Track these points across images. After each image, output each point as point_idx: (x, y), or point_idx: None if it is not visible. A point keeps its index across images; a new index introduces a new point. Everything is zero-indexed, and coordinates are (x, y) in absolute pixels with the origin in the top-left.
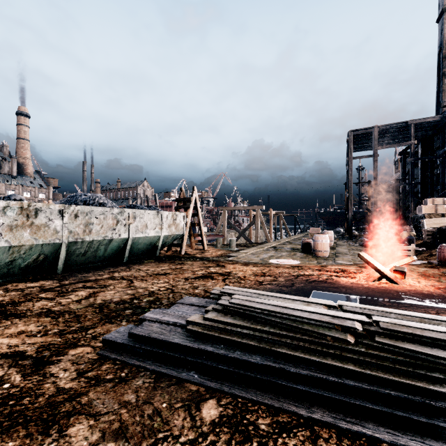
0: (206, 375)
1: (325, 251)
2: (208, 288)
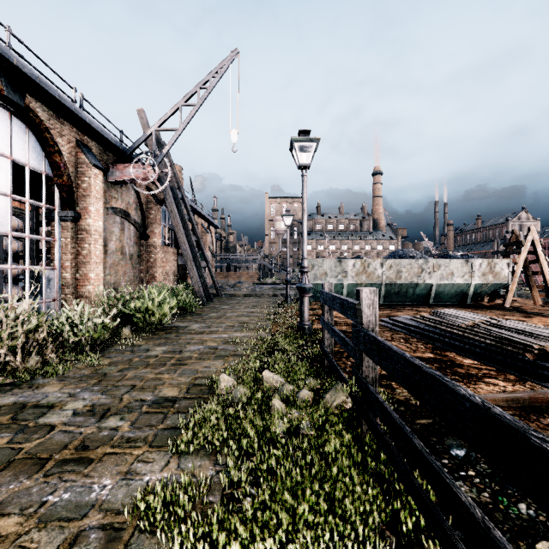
0: (408, 332)
1: None
2: None
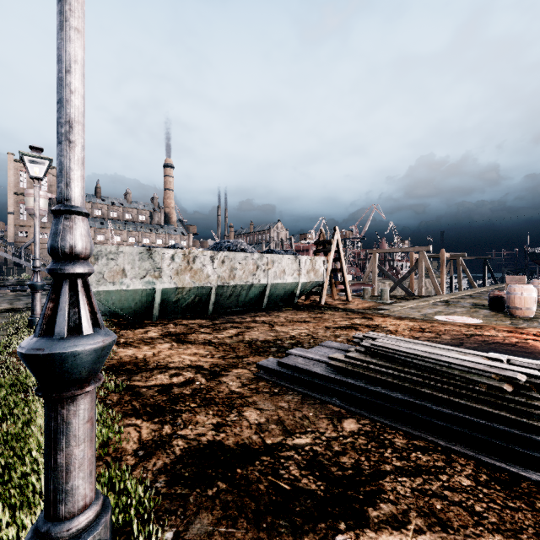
0: (347, 402)
1: (528, 309)
2: (351, 338)
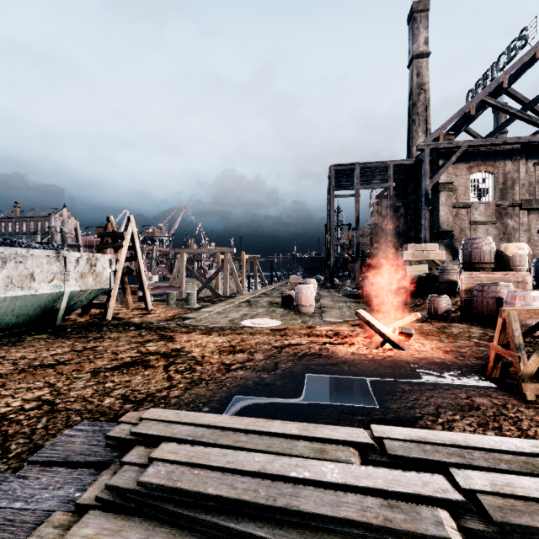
0: None
1: (310, 306)
2: (131, 391)
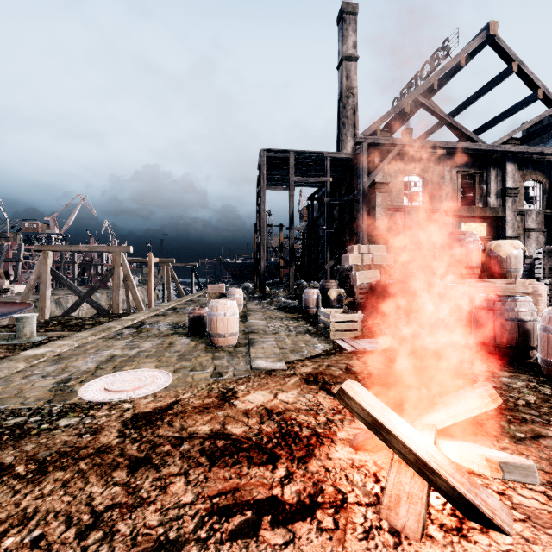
0: None
1: (232, 335)
2: None
